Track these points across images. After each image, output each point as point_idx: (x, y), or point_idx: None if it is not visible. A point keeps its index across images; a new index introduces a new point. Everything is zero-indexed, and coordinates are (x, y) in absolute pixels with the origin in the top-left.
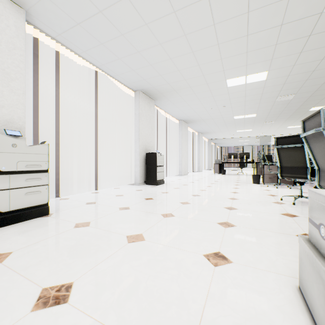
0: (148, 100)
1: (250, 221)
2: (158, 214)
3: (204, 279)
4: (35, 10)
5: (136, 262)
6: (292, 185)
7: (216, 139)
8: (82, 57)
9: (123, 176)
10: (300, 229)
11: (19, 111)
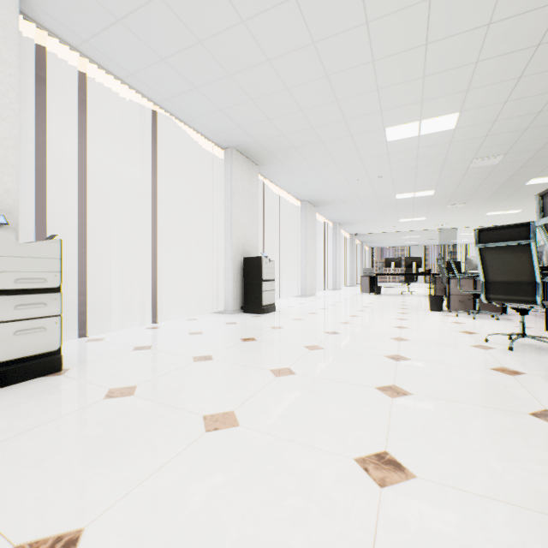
0: (248, 165)
1: (437, 384)
2: (264, 369)
3: (361, 520)
4: None
5: (220, 478)
6: (500, 314)
7: (363, 234)
8: (128, 84)
9: (204, 299)
10: (534, 401)
11: (7, 180)
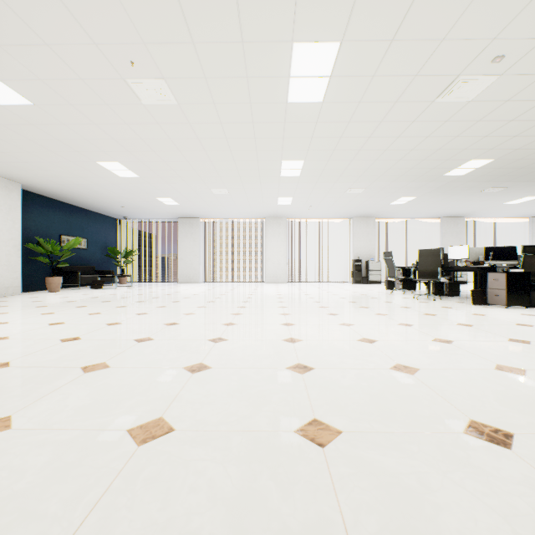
0: (454, 220)
1: None
2: None
3: None
4: (378, 217)
5: None
6: None
7: None
8: (397, 218)
9: None
10: None
11: (373, 251)
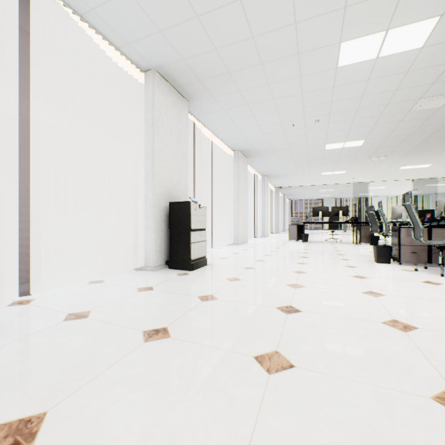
0: (175, 96)
1: None
2: None
3: None
4: None
5: None
6: None
7: (287, 187)
8: None
9: (121, 252)
10: None
11: None
